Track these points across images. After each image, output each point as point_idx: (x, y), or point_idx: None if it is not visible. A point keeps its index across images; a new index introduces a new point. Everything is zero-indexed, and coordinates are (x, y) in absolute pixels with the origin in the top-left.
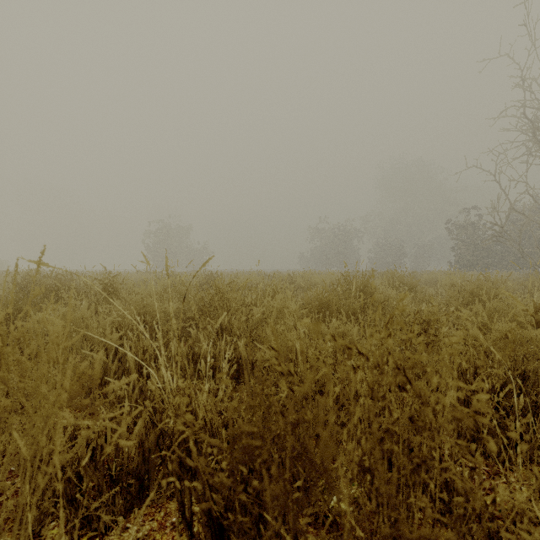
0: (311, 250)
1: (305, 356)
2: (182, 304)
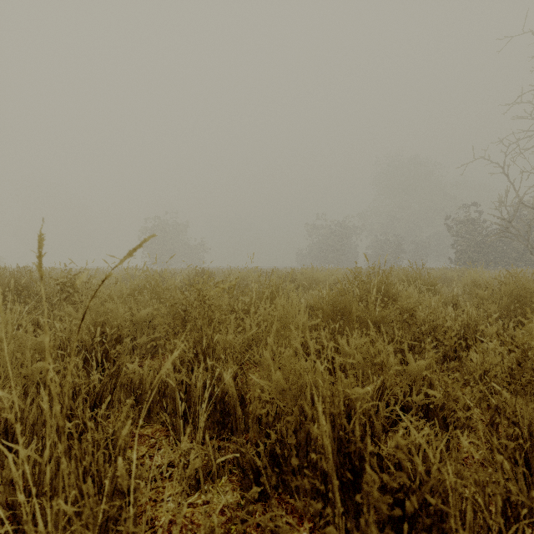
0: (309, 247)
1: (328, 413)
2: (76, 338)
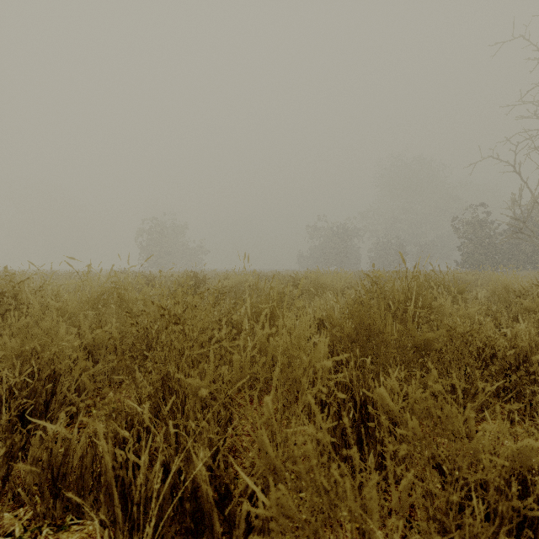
0: (310, 249)
1: None
2: None
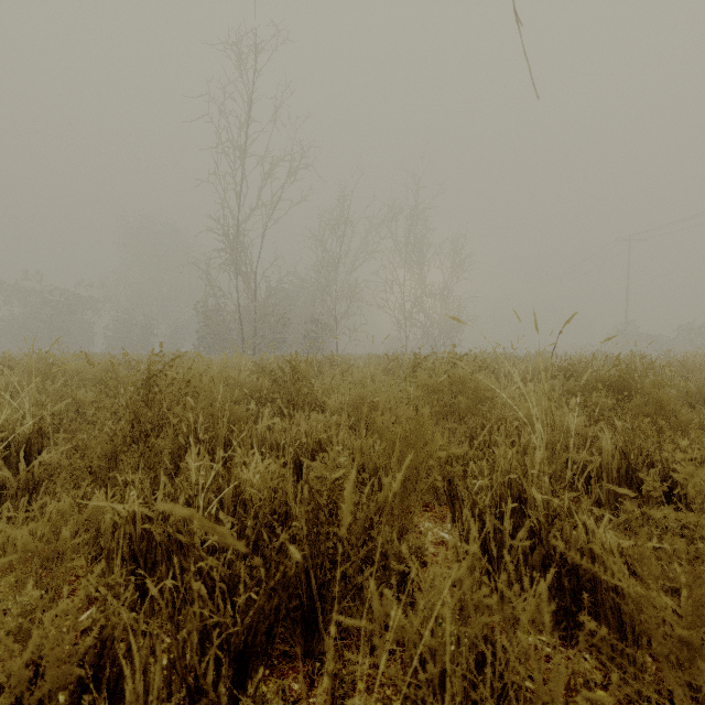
0: (1, 320)
1: None
2: None
